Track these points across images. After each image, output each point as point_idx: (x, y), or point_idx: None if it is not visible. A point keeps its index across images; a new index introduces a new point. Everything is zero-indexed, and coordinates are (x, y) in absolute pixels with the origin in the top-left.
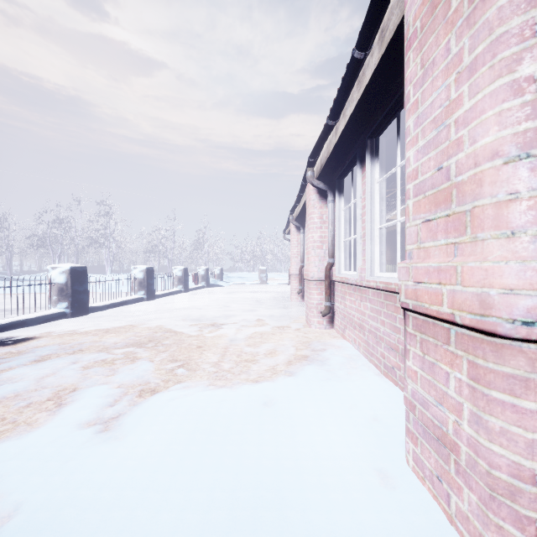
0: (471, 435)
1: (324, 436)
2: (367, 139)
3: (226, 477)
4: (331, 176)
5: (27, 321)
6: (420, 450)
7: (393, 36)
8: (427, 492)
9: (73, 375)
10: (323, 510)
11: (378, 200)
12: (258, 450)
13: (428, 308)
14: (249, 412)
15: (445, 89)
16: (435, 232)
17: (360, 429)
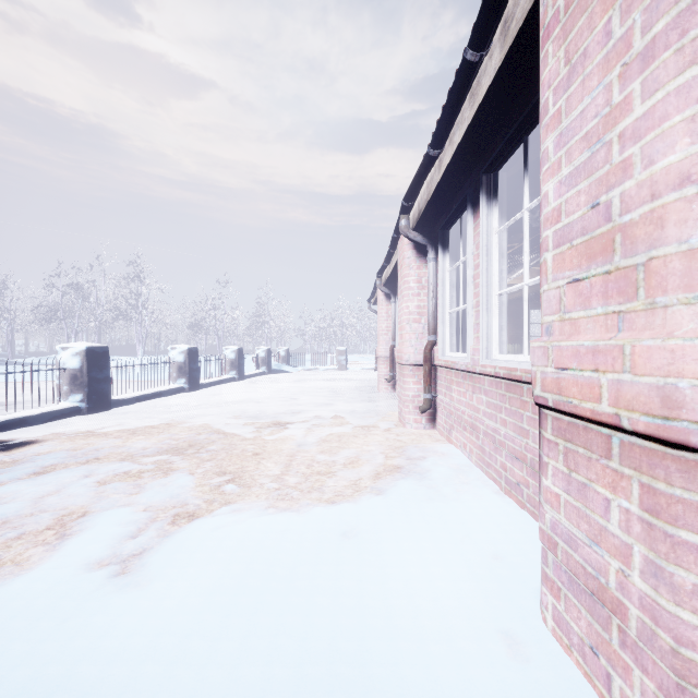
0: (646, 593)
1: (426, 583)
2: (482, 175)
3: (288, 644)
4: (432, 226)
5: (28, 419)
6: (564, 606)
7: (522, 27)
8: (575, 667)
9: (84, 493)
10: (427, 696)
11: (497, 257)
12: (335, 603)
13: (577, 405)
14: (322, 547)
15: (604, 90)
16: (587, 296)
17: (476, 571)
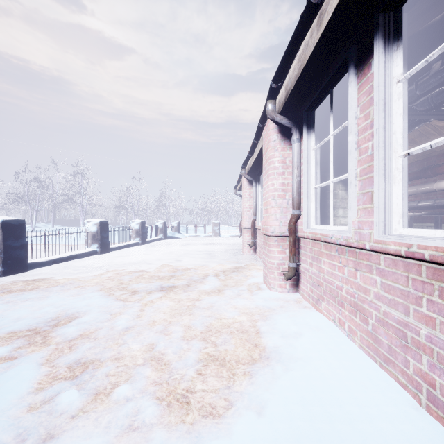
0: None
1: None
2: (379, 15)
3: None
4: (294, 112)
5: None
6: None
7: None
8: None
9: None
10: None
11: (401, 110)
12: None
13: None
14: None
15: None
16: None
17: None
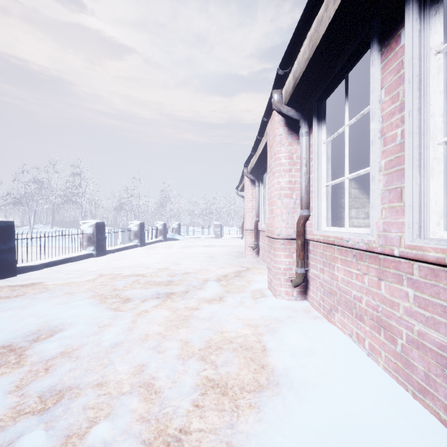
0: None
1: None
2: None
3: None
4: (302, 104)
5: None
6: None
7: None
8: None
9: None
10: None
11: (441, 87)
12: None
13: None
14: None
15: None
16: None
17: None
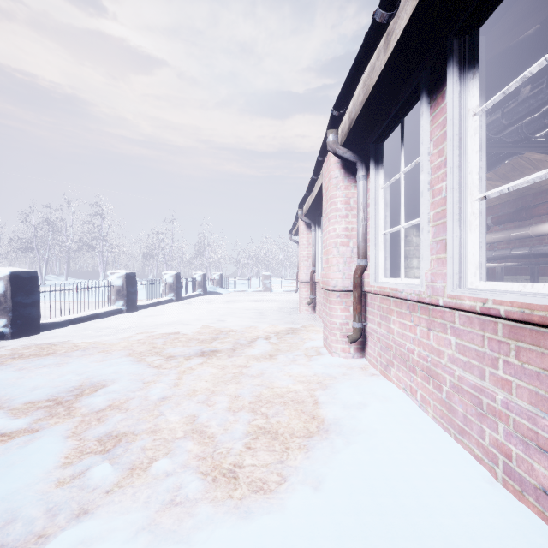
0: None
1: None
2: (453, 38)
3: None
4: (360, 144)
5: None
6: None
7: None
8: None
9: None
10: None
11: (477, 147)
12: None
13: None
14: None
15: None
16: None
17: None
